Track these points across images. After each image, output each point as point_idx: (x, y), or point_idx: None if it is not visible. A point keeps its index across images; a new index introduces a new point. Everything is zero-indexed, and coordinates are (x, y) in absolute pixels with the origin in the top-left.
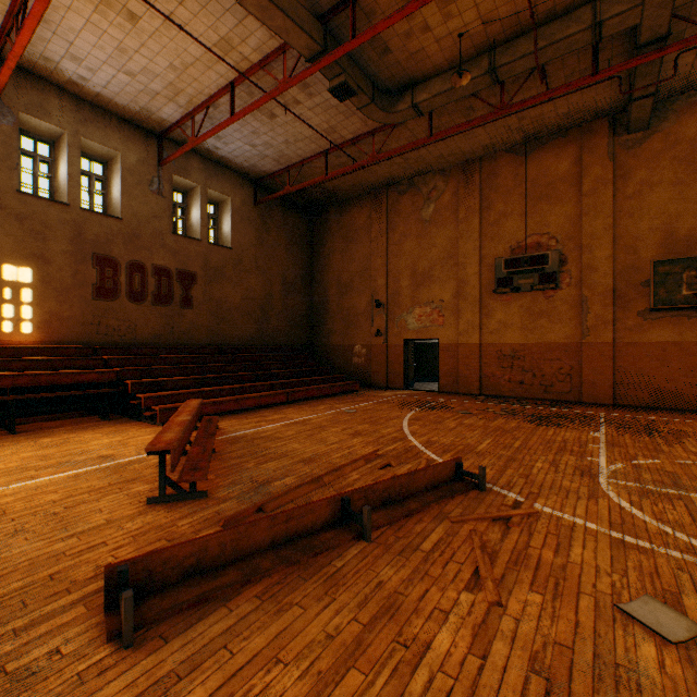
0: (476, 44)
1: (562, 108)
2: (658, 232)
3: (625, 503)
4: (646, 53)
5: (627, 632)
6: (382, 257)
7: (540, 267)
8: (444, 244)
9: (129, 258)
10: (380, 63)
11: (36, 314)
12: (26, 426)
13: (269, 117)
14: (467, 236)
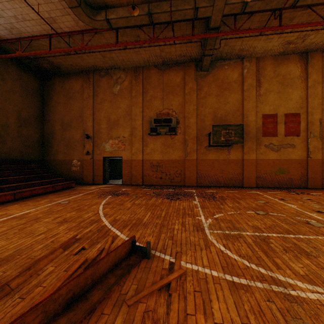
0: None
1: (178, 51)
2: (211, 114)
3: (222, 247)
4: (212, 33)
5: None
6: (90, 110)
7: (169, 124)
8: (125, 107)
9: None
10: None
11: None
12: None
13: None
14: (137, 105)
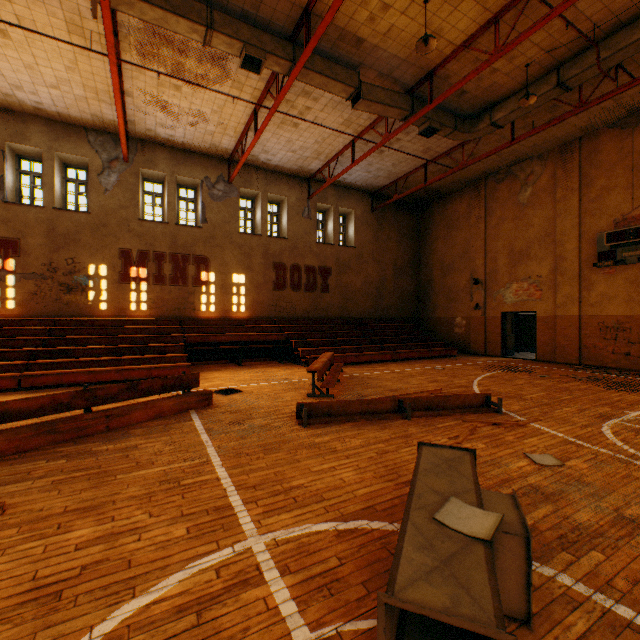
0: (544, 65)
1: None
2: None
3: (608, 431)
4: None
5: (518, 459)
6: (480, 240)
7: None
8: (541, 223)
9: (291, 263)
10: (459, 101)
11: (246, 300)
12: (244, 363)
13: (379, 153)
14: (565, 214)
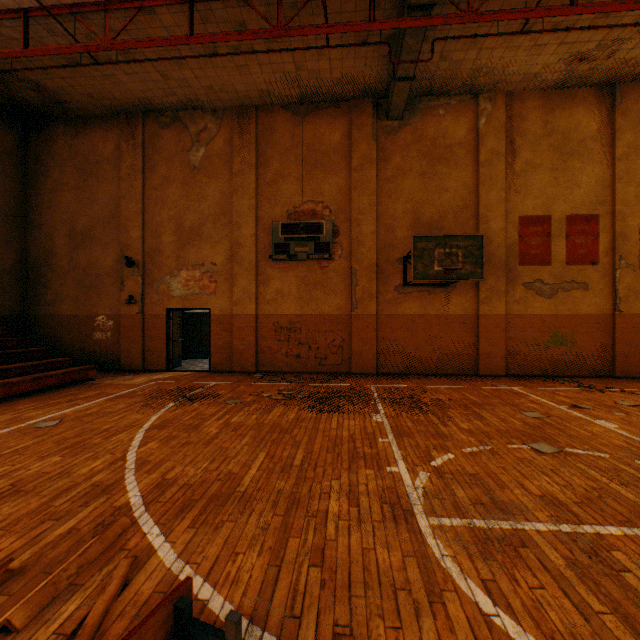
0: None
1: (337, 70)
2: (409, 215)
3: (484, 597)
4: (416, 17)
5: None
6: (137, 202)
7: (316, 236)
8: (217, 198)
9: None
10: None
11: None
12: None
13: None
14: (243, 192)
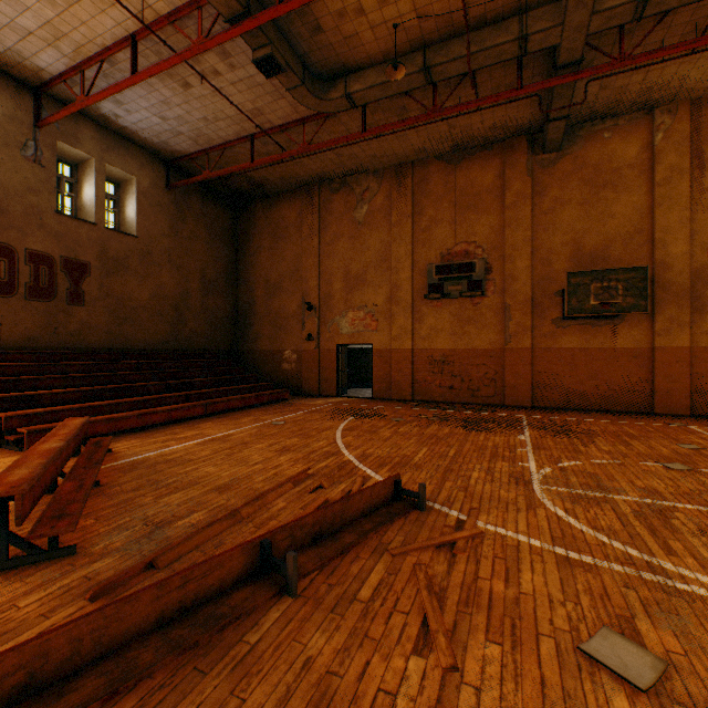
0: (411, 39)
1: (489, 121)
2: (568, 247)
3: (561, 512)
4: (563, 75)
5: (596, 683)
6: (314, 257)
7: (468, 274)
8: (378, 247)
9: None
10: (311, 42)
11: None
12: None
13: (183, 85)
14: (400, 241)
